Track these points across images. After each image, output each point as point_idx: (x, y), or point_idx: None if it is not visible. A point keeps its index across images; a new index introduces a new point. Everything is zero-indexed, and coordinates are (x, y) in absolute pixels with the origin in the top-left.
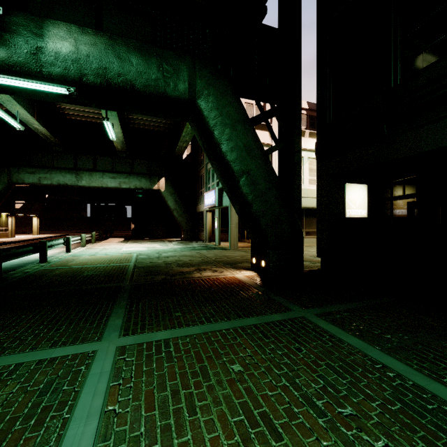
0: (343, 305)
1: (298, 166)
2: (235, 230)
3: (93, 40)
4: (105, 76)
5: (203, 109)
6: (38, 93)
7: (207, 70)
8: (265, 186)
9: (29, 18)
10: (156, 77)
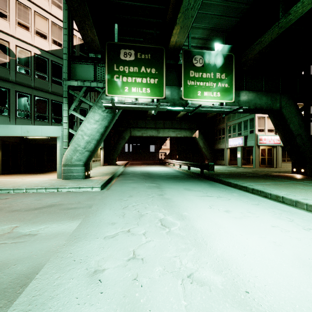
0: None
1: None
2: (257, 158)
3: (251, 95)
4: (255, 106)
5: (284, 112)
6: None
7: (285, 97)
8: (306, 139)
9: (236, 92)
10: (269, 103)
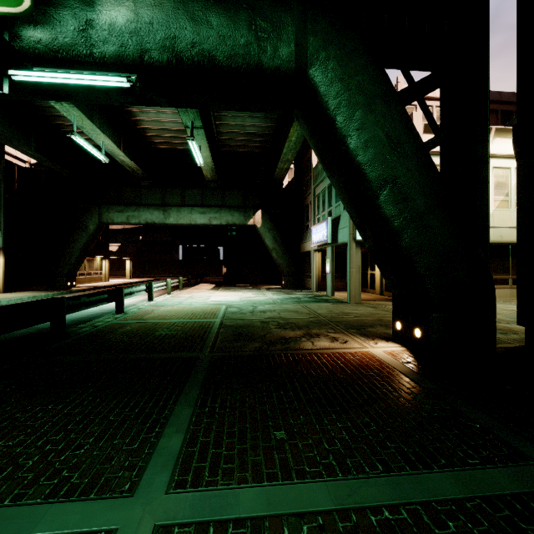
0: None
1: (483, 167)
2: (357, 275)
3: None
4: (174, 49)
5: (318, 82)
6: (96, 92)
7: (324, 19)
8: (425, 202)
9: None
10: (246, 41)
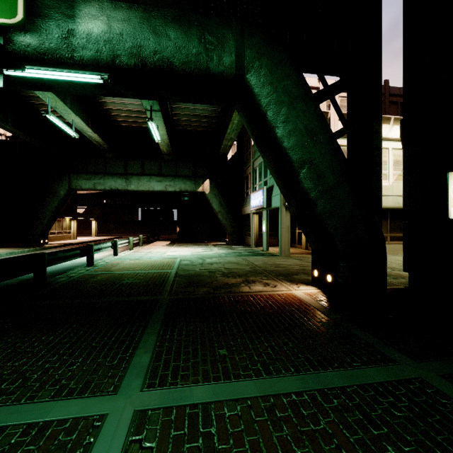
0: None
1: (378, 152)
2: (286, 234)
3: (126, 15)
4: (140, 55)
5: (253, 85)
6: (74, 86)
7: (258, 36)
8: (334, 178)
9: None
10: (197, 51)
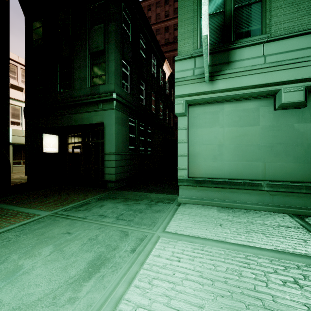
0: (16, 195)
1: (7, 120)
2: None
3: None
4: None
5: None
6: None
7: None
8: None
9: None
10: None
